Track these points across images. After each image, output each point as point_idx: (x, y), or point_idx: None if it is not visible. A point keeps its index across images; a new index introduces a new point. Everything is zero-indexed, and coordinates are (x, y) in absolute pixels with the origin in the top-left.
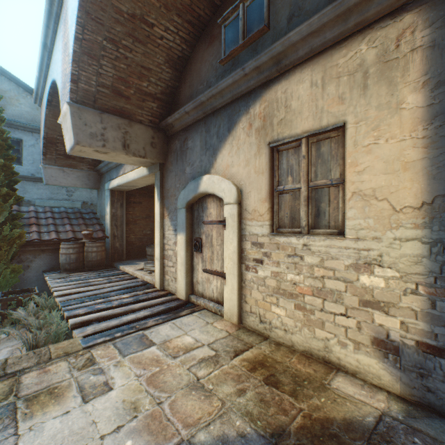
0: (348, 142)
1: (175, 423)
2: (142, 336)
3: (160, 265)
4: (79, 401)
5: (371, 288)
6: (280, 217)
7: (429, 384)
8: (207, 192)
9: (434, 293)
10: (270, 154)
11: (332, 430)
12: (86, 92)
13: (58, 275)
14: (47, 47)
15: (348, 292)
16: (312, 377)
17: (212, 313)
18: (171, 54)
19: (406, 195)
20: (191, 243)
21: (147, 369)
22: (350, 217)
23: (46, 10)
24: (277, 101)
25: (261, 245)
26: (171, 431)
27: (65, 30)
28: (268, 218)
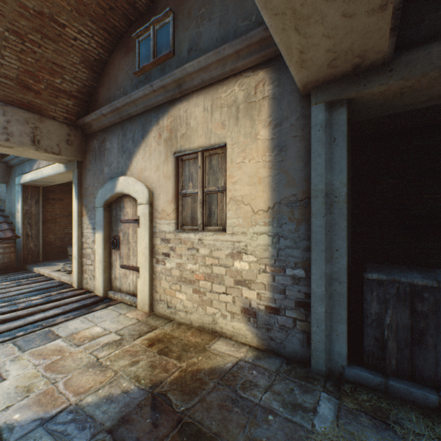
0: (228, 159)
1: (67, 394)
2: (48, 332)
3: (79, 264)
4: None
5: (241, 271)
6: (184, 217)
7: (272, 334)
8: (123, 192)
9: (274, 271)
10: (175, 162)
11: (199, 376)
12: None
13: None
14: None
15: (228, 275)
16: (199, 344)
17: (127, 306)
18: (87, 56)
19: (260, 201)
20: (110, 241)
21: (47, 359)
22: (229, 217)
23: None
24: (180, 118)
25: (168, 241)
26: (61, 400)
27: None
28: (174, 217)
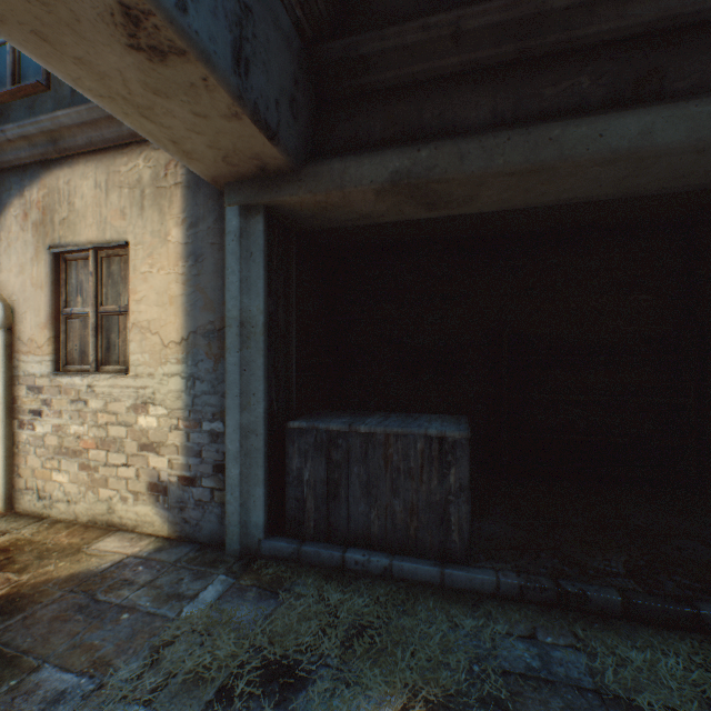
0: (130, 266)
1: None
2: None
3: None
4: None
5: (148, 430)
6: (70, 351)
7: (187, 515)
8: None
9: (190, 426)
10: (53, 263)
11: (44, 588)
12: None
13: None
14: None
15: (130, 437)
16: (72, 545)
17: None
18: None
19: (172, 329)
20: None
21: None
22: (132, 351)
23: None
24: (60, 192)
25: (40, 390)
26: None
27: None
28: (51, 352)
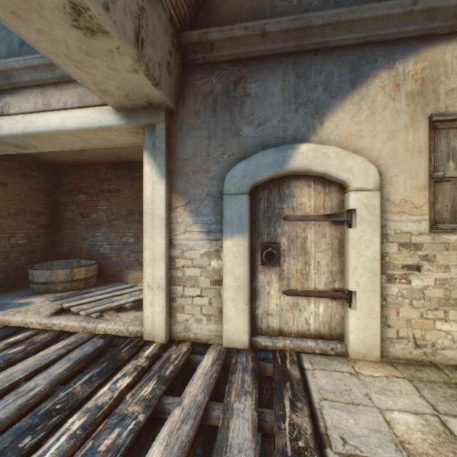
0: None
1: None
2: None
3: (166, 298)
4: None
5: None
6: (436, 211)
7: None
8: (310, 170)
9: None
10: (428, 130)
11: None
12: None
13: None
14: None
15: None
16: None
17: (323, 356)
18: None
19: None
20: (250, 252)
21: None
22: None
23: None
24: (444, 65)
25: (416, 247)
26: None
27: None
28: (428, 211)
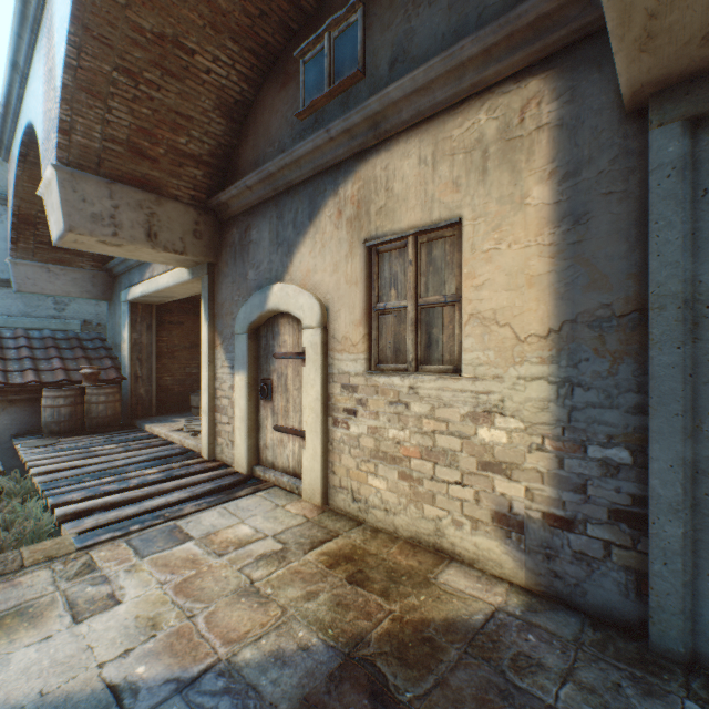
0: (465, 246)
1: (212, 640)
2: (173, 529)
3: (210, 422)
4: (68, 622)
5: (492, 445)
6: (381, 348)
7: (556, 567)
8: (279, 309)
9: (562, 448)
10: (366, 257)
11: (427, 633)
12: (85, 150)
13: (38, 442)
14: (19, 68)
15: (465, 451)
16: (415, 570)
17: (286, 492)
18: (224, 97)
19: (531, 319)
20: (257, 387)
21: (176, 573)
22: (467, 348)
23: (16, 11)
24: (375, 181)
25: (354, 389)
26: (204, 650)
27: (49, 48)
28: (364, 349)
